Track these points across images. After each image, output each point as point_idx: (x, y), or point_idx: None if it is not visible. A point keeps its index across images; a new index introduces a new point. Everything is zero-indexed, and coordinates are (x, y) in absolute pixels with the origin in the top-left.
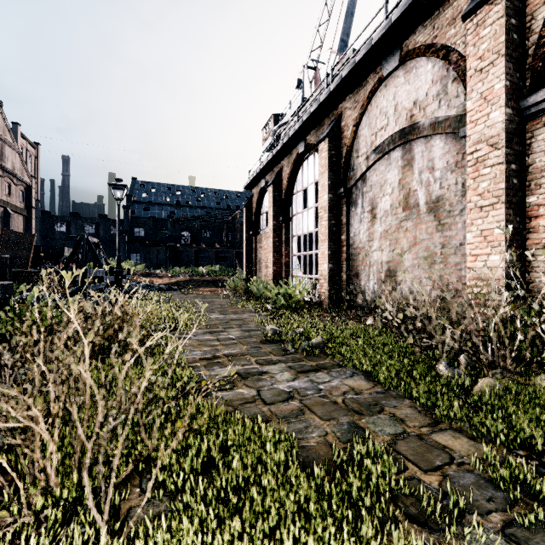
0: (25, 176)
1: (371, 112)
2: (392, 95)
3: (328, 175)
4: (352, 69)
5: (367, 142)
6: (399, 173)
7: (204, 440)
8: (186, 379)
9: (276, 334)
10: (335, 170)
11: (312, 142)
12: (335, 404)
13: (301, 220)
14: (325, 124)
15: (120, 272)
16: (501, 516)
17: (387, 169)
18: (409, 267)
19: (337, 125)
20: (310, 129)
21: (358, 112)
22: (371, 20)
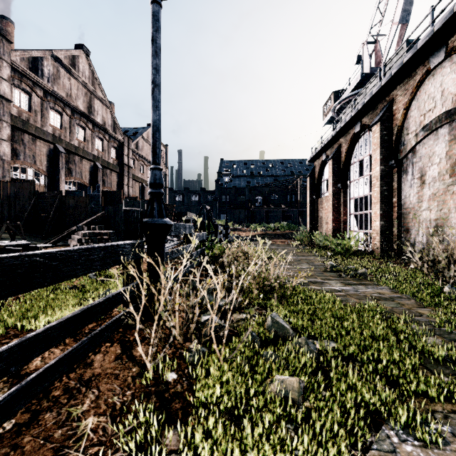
0: (163, 168)
1: (420, 97)
2: (438, 83)
3: (379, 151)
4: (400, 68)
5: (416, 122)
6: (446, 146)
7: (301, 291)
8: (284, 279)
9: (333, 267)
10: (386, 146)
11: (366, 123)
12: (365, 296)
13: (357, 186)
14: (378, 109)
15: (227, 227)
16: (430, 327)
17: (435, 143)
18: (455, 224)
19: (388, 110)
20: (365, 113)
21: (407, 98)
22: (419, 24)
